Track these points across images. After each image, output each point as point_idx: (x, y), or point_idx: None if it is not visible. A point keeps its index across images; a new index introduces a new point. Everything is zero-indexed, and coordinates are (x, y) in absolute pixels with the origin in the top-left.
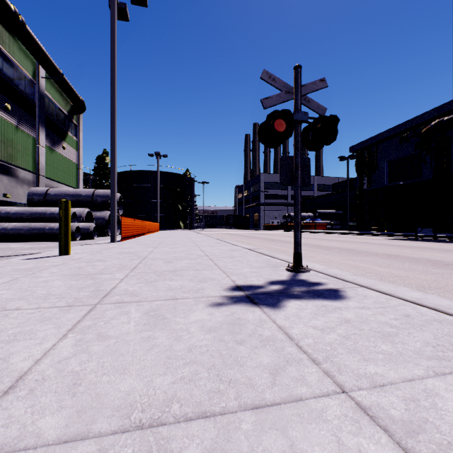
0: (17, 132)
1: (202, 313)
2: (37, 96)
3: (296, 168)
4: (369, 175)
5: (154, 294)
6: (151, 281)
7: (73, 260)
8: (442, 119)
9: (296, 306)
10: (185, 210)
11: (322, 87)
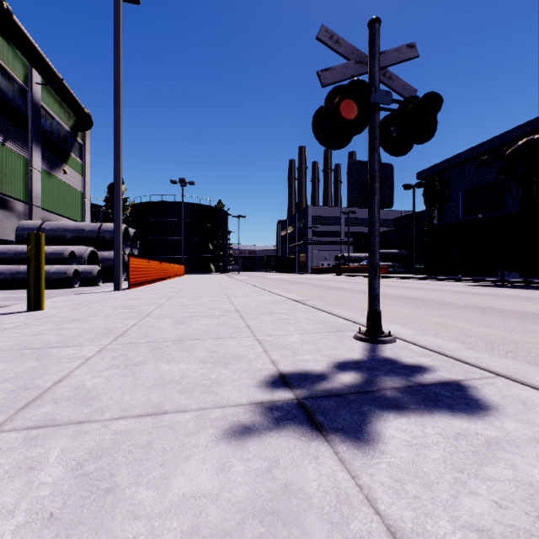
0: (3, 151)
1: (202, 464)
2: (29, 107)
3: (372, 180)
4: (440, 207)
5: (125, 397)
6: (134, 363)
7: (40, 320)
8: (532, 137)
9: (405, 438)
10: (216, 250)
11: (410, 56)
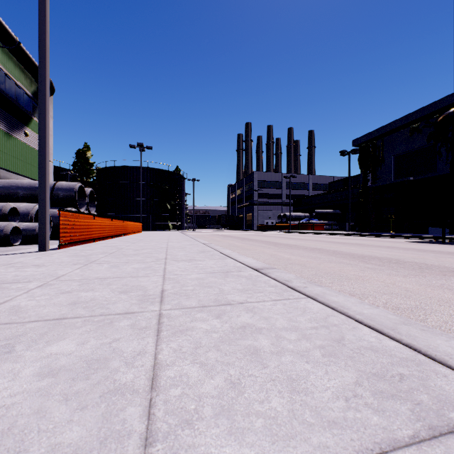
0: None
1: None
2: None
3: None
4: (374, 170)
5: None
6: None
7: None
8: None
9: None
10: (174, 209)
11: None
